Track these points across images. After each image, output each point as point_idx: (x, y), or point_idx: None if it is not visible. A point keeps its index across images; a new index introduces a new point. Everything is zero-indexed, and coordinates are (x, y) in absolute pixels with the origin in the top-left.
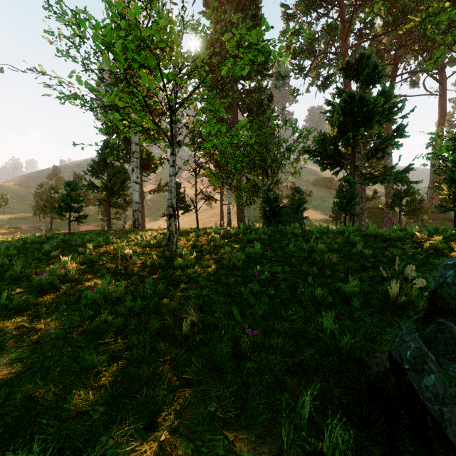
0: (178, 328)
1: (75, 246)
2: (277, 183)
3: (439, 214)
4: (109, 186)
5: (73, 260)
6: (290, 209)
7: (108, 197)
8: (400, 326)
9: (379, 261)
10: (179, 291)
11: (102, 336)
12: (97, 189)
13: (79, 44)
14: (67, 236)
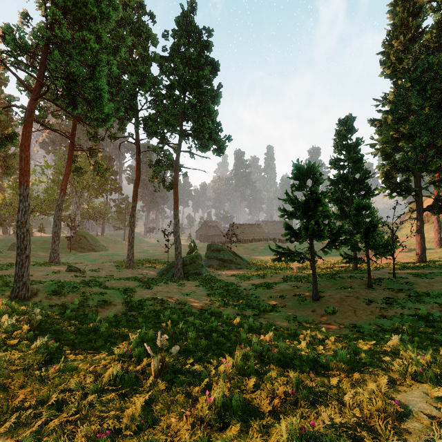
0: None
1: None
2: None
3: None
4: None
5: None
6: None
7: None
8: None
9: None
10: None
11: None
12: None
13: None
14: None
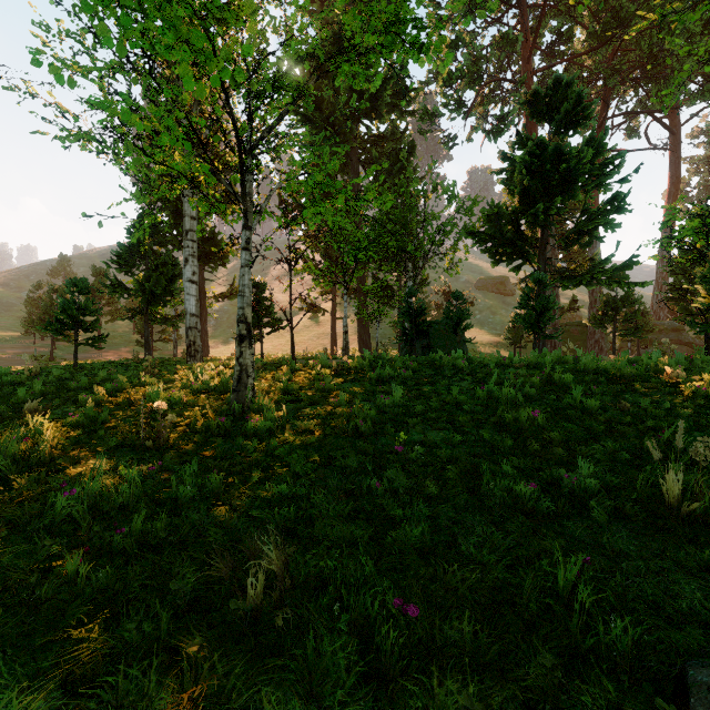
0: (239, 585)
1: (79, 389)
2: (422, 285)
3: (671, 335)
4: (147, 287)
5: (64, 418)
6: (444, 326)
7: (146, 306)
8: (703, 570)
9: (617, 420)
10: (251, 484)
11: (64, 615)
12: (127, 293)
13: (93, 47)
14: (69, 372)
